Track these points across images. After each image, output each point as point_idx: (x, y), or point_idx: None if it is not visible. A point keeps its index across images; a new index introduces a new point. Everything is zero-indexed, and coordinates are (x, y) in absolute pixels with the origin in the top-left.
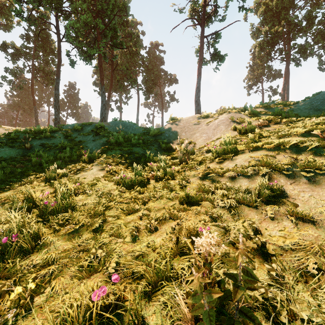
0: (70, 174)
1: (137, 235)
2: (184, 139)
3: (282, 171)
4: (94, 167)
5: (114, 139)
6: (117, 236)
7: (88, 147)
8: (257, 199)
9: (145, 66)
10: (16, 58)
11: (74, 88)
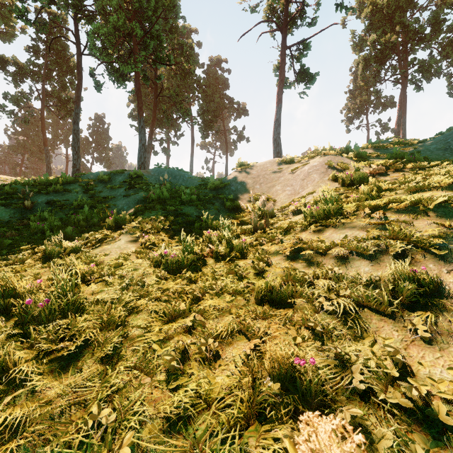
0: (86, 248)
1: (180, 369)
2: (258, 195)
3: (430, 249)
4: (122, 237)
5: (155, 194)
6: (144, 370)
7: (116, 205)
8: (394, 300)
9: (202, 91)
10: (19, 80)
11: (103, 122)
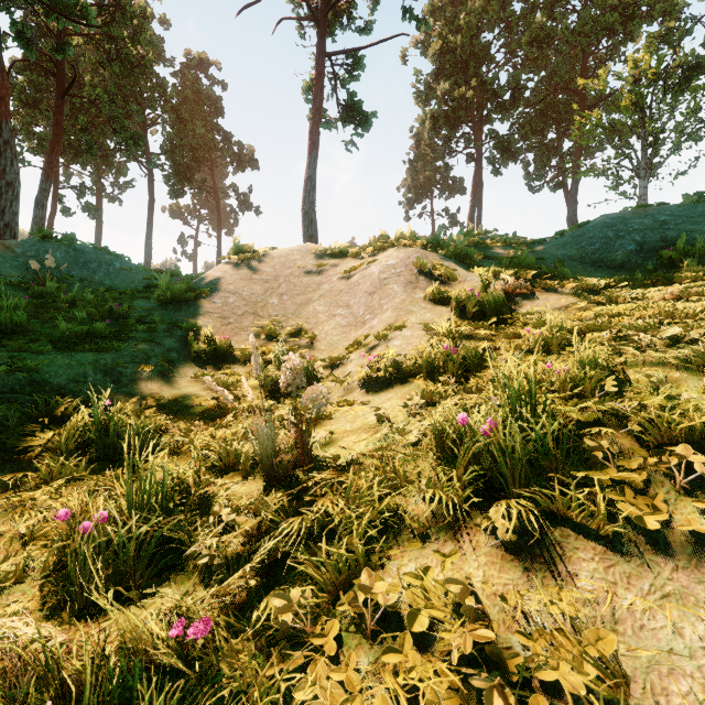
0: None
1: None
2: (275, 320)
3: None
4: None
5: None
6: None
7: None
8: None
9: (171, 110)
10: None
11: None
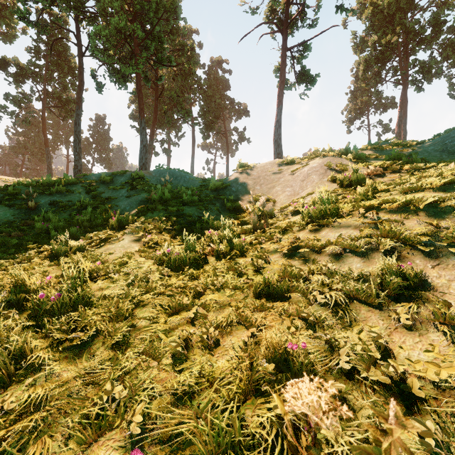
0: (90, 247)
1: (184, 355)
2: (258, 195)
3: (417, 246)
4: (126, 237)
5: (156, 195)
6: (151, 355)
7: (119, 206)
8: (381, 292)
9: (203, 92)
10: (20, 80)
11: (104, 123)
